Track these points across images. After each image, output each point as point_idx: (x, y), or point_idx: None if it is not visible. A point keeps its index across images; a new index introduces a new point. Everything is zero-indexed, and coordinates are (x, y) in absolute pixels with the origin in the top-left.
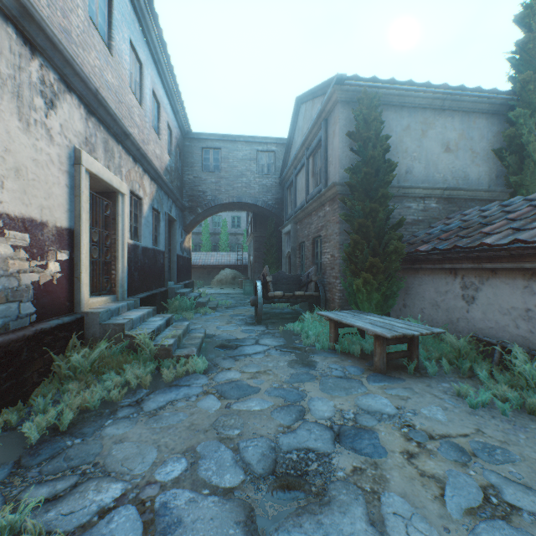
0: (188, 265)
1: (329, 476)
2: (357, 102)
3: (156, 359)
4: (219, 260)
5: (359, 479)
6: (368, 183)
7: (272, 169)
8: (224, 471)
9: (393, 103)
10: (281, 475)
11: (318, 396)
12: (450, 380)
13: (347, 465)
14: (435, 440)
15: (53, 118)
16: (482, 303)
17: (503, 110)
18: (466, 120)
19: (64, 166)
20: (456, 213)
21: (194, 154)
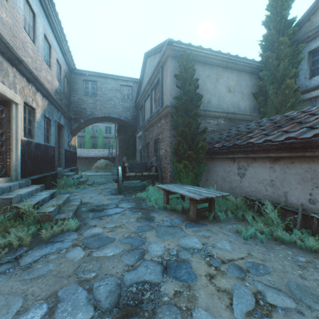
0: (74, 157)
1: (158, 302)
2: (180, 58)
3: (39, 223)
4: (97, 153)
5: (178, 300)
6: (186, 106)
7: (130, 97)
8: (78, 310)
9: (200, 61)
10: (123, 306)
11: (154, 240)
12: (232, 223)
13: (171, 290)
14: (225, 263)
15: None
16: (248, 177)
17: (257, 71)
18: (239, 75)
19: None
20: (234, 127)
21: (78, 83)
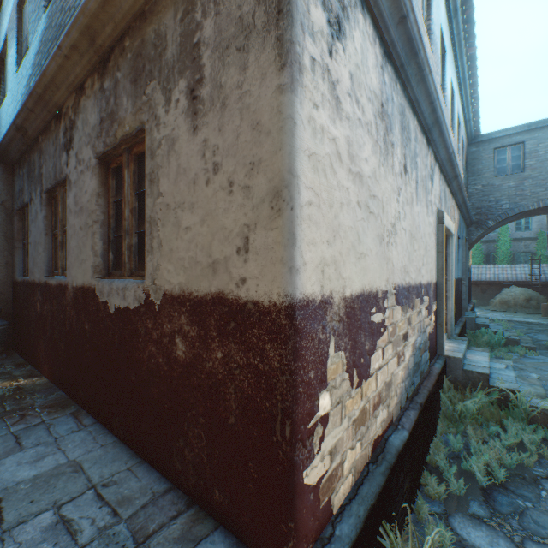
0: (468, 286)
1: None
2: None
3: (529, 420)
4: (498, 274)
5: None
6: None
7: None
8: None
9: None
10: None
11: None
12: None
13: None
14: None
15: (431, 193)
16: None
17: None
18: None
19: (434, 229)
20: None
21: (482, 159)
